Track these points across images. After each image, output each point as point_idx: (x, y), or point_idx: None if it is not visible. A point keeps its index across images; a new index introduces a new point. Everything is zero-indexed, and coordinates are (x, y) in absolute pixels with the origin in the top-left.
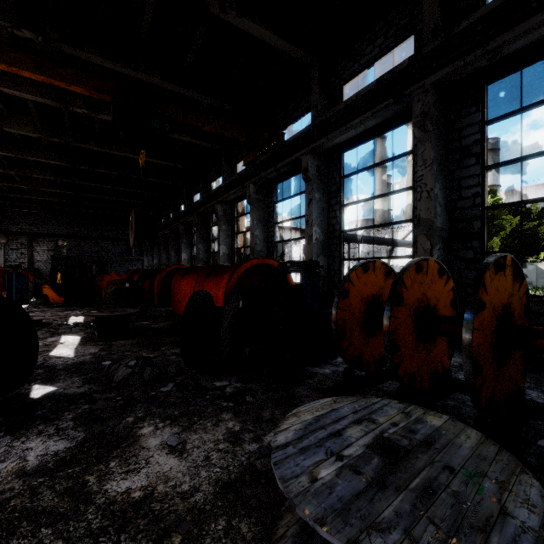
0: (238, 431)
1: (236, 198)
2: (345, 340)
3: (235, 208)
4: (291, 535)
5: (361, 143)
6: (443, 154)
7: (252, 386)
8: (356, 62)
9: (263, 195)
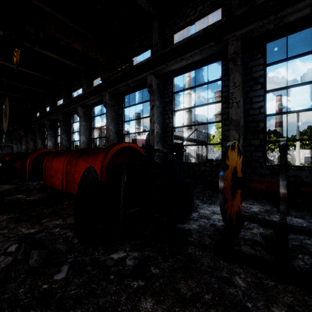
0: None
1: (93, 104)
2: (225, 204)
3: (92, 111)
4: None
5: (187, 71)
6: (243, 81)
7: (149, 253)
8: (183, 20)
9: (115, 102)
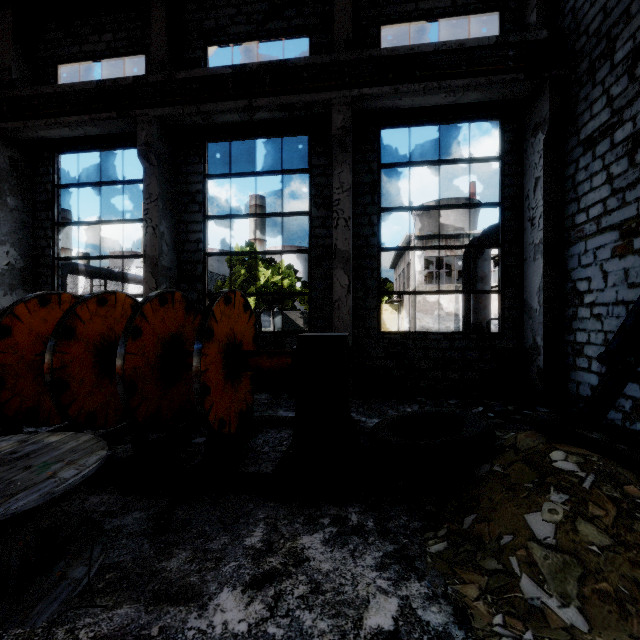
0: None
1: None
2: (5, 391)
3: None
4: None
5: (84, 150)
6: (171, 193)
7: None
8: (77, 44)
9: None
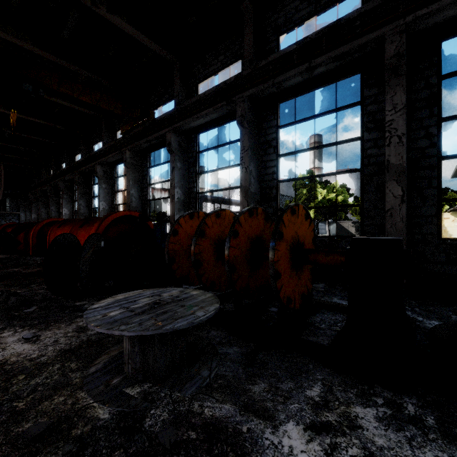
0: (86, 326)
1: (116, 161)
2: (175, 264)
3: (114, 170)
4: (104, 362)
5: (210, 129)
6: (256, 144)
7: None
8: (206, 69)
9: (139, 160)
